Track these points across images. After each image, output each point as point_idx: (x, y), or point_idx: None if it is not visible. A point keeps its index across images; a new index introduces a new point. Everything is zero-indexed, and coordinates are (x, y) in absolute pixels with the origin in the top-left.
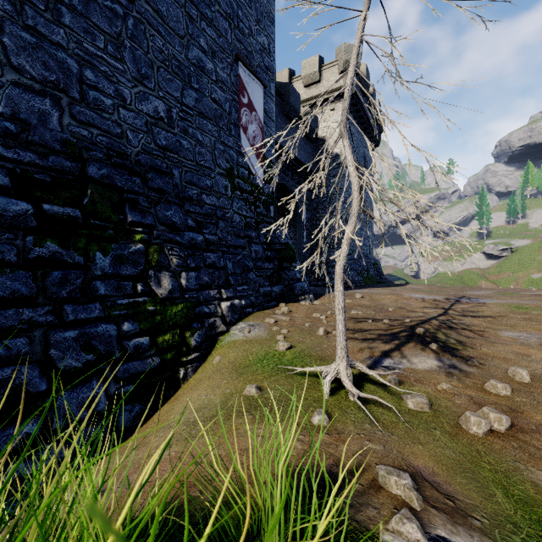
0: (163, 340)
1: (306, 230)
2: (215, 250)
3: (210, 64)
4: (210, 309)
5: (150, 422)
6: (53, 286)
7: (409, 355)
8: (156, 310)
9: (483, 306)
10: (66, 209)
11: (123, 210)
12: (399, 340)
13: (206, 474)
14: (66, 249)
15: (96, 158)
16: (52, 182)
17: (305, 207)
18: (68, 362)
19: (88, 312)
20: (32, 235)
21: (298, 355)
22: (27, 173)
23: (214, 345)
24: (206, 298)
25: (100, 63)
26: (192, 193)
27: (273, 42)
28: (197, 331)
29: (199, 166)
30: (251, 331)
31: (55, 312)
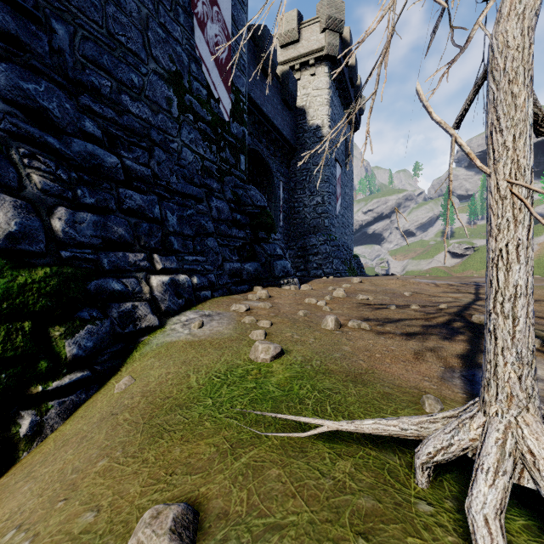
0: None
1: (282, 213)
2: (145, 190)
3: None
4: (125, 285)
5: None
6: None
7: None
8: None
9: None
10: None
11: None
12: (463, 335)
13: None
14: None
15: None
16: None
17: (282, 185)
18: None
19: None
20: None
21: (300, 371)
22: None
23: (130, 352)
24: (117, 264)
25: None
26: (100, 83)
27: None
28: (86, 326)
29: (115, 42)
30: (204, 325)
31: None
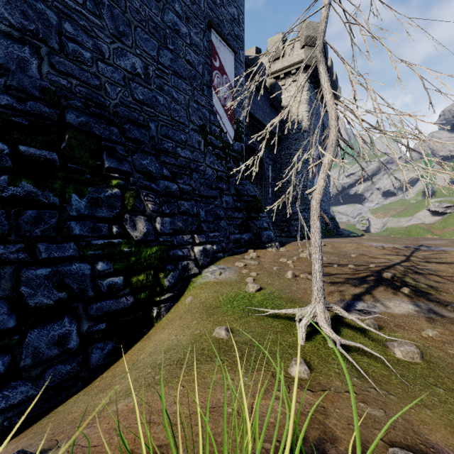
0: (137, 280)
1: (271, 188)
2: (189, 199)
3: (184, 28)
4: (183, 252)
5: (121, 360)
6: (26, 224)
7: (382, 298)
8: (130, 251)
9: (445, 254)
10: (43, 152)
11: (100, 157)
12: (368, 284)
13: (160, 444)
14: (42, 189)
15: (75, 107)
16: (29, 126)
17: (270, 168)
18: (39, 300)
19: (62, 250)
20: (7, 175)
21: (268, 296)
22: (4, 115)
23: (187, 286)
24: (179, 242)
25: (79, 18)
26: (168, 146)
27: (242, 14)
28: (171, 273)
29: (174, 121)
30: (221, 274)
31: (28, 249)
